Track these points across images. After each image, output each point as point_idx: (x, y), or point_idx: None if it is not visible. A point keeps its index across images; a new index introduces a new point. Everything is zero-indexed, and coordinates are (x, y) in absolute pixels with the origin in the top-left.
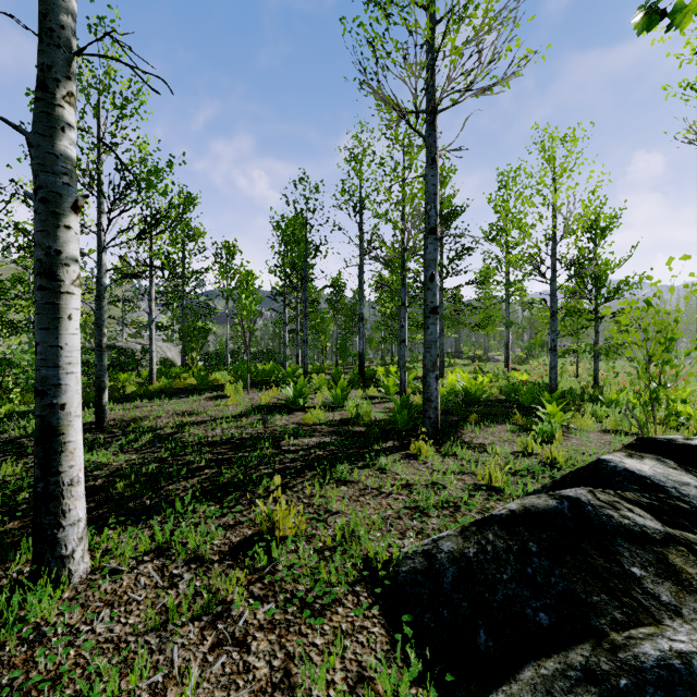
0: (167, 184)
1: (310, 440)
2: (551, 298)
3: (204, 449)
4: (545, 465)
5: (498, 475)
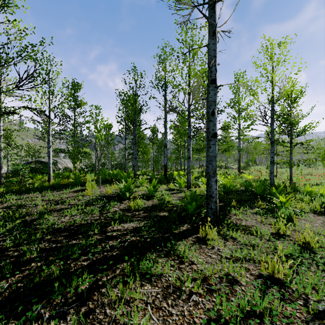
0: (58, 71)
1: (129, 225)
2: (271, 134)
3: (36, 242)
4: (301, 248)
5: (280, 268)
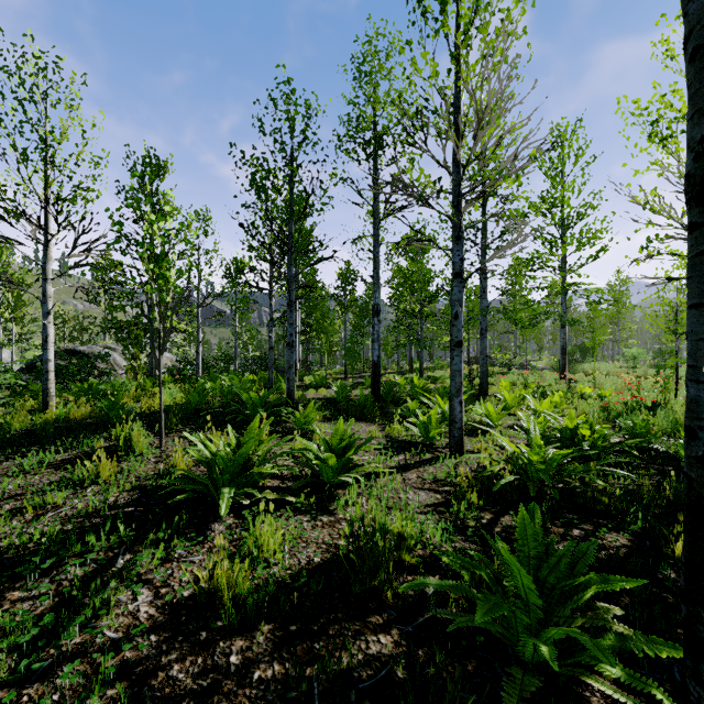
0: (72, 99)
1: None
2: None
3: None
4: None
5: None
